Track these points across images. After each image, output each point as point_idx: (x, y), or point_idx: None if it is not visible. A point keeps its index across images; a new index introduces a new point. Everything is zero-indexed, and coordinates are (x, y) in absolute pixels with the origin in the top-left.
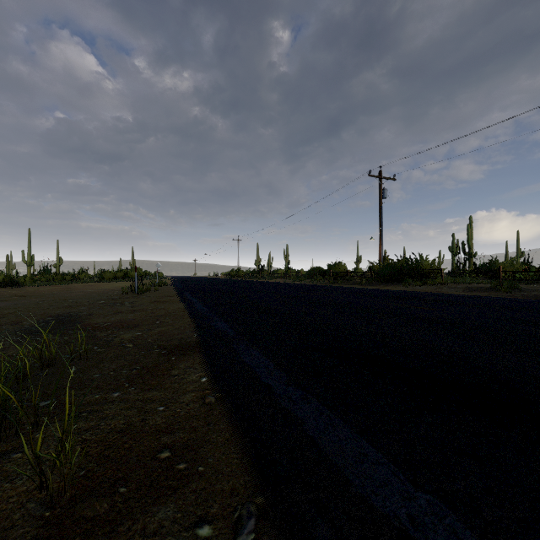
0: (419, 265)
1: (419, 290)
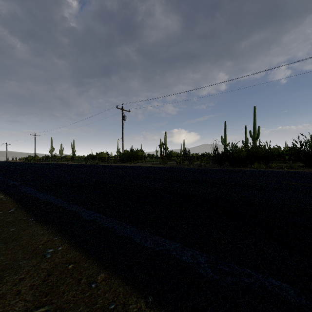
0: (137, 153)
1: (134, 165)
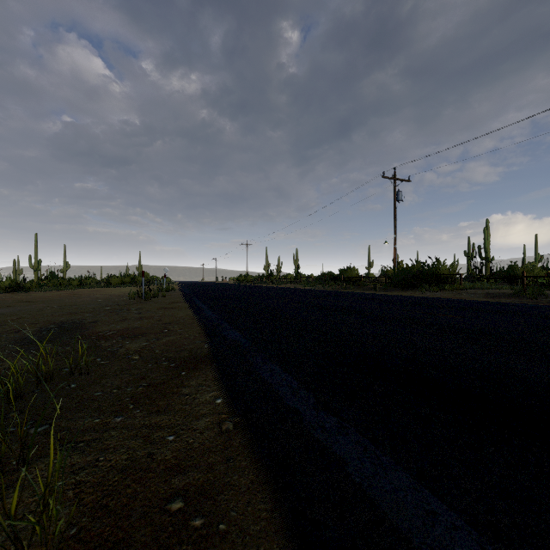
0: (436, 270)
1: (437, 296)
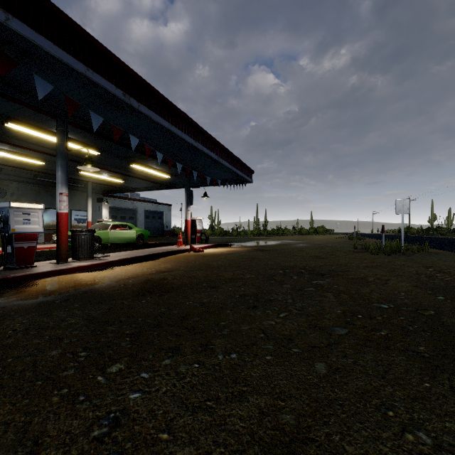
0: None
1: None
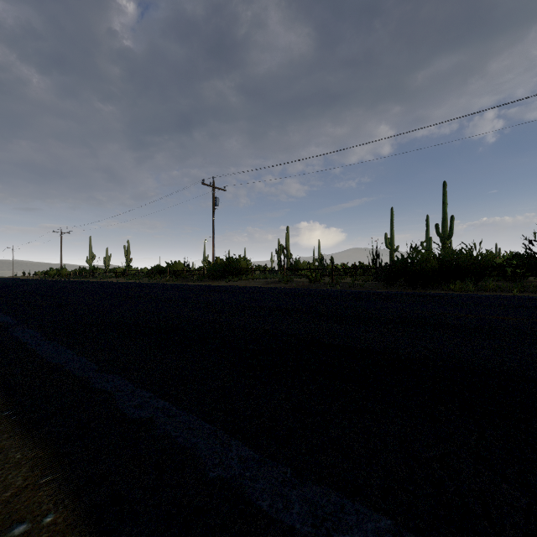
0: (238, 264)
1: (233, 284)
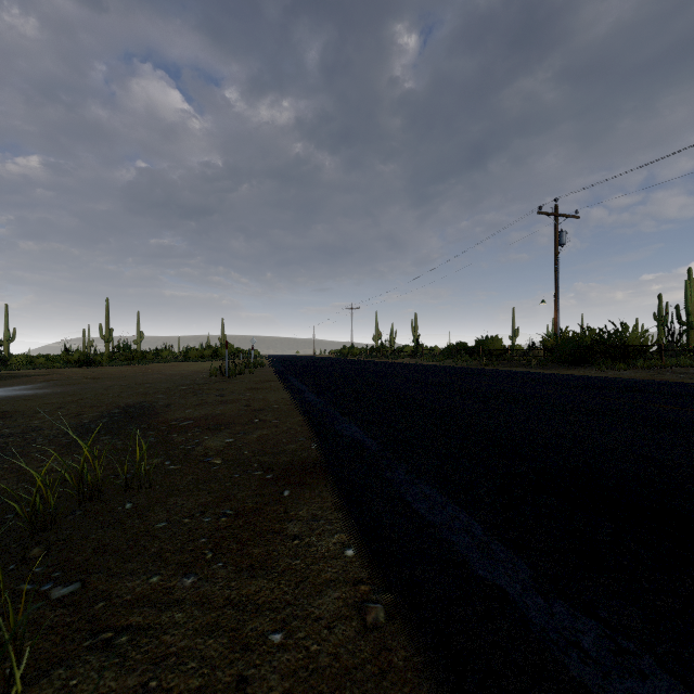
0: (622, 339)
1: (627, 376)
